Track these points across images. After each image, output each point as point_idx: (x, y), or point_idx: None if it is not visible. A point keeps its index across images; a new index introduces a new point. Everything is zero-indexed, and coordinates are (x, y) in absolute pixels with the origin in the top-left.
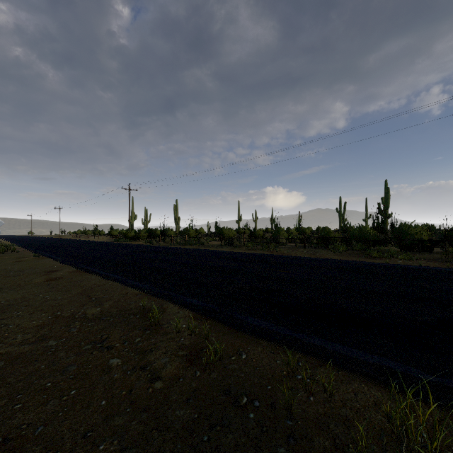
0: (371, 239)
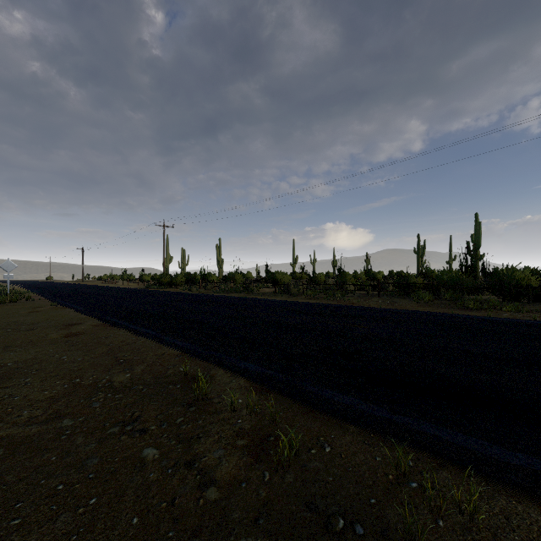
0: (464, 286)
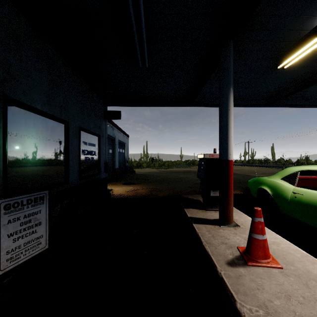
0: None
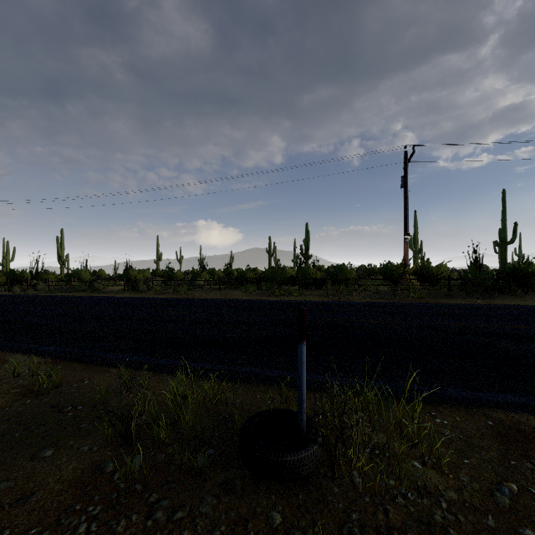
0: (278, 279)
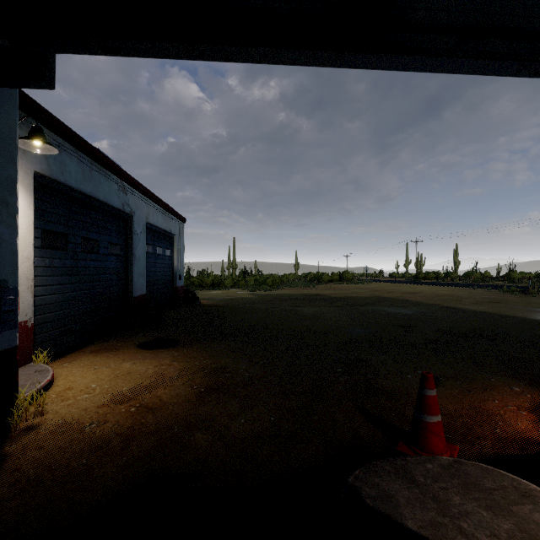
0: None
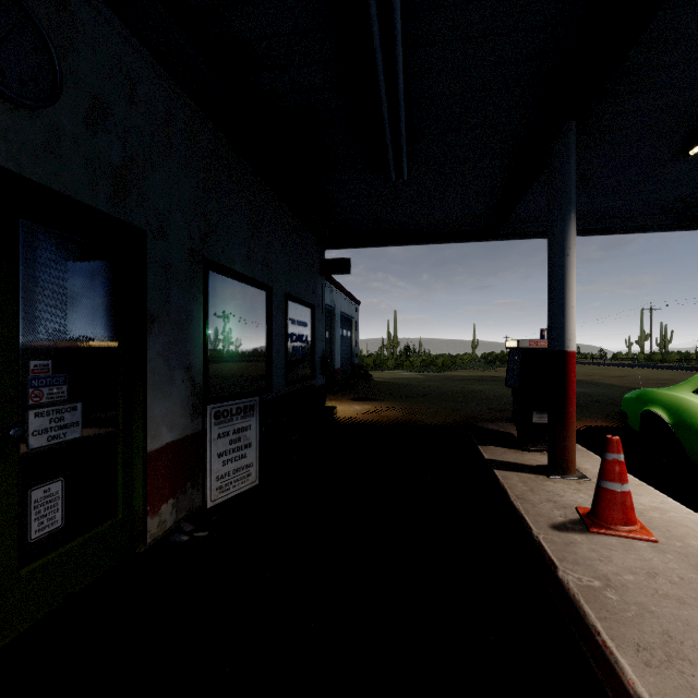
0: None
